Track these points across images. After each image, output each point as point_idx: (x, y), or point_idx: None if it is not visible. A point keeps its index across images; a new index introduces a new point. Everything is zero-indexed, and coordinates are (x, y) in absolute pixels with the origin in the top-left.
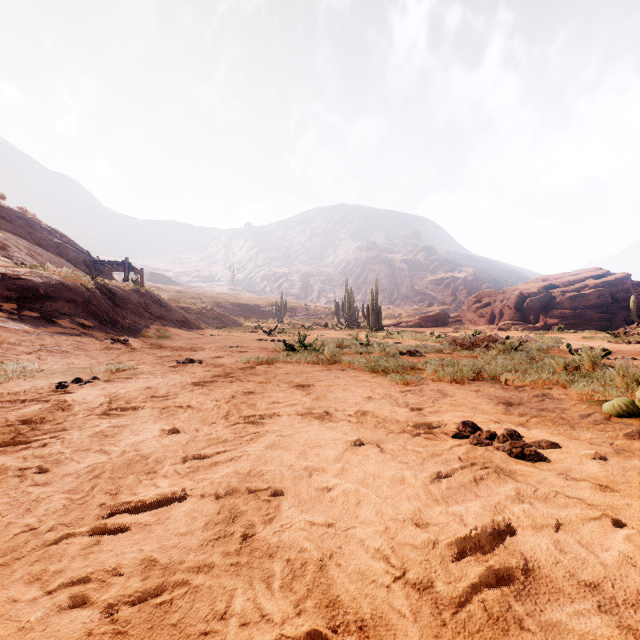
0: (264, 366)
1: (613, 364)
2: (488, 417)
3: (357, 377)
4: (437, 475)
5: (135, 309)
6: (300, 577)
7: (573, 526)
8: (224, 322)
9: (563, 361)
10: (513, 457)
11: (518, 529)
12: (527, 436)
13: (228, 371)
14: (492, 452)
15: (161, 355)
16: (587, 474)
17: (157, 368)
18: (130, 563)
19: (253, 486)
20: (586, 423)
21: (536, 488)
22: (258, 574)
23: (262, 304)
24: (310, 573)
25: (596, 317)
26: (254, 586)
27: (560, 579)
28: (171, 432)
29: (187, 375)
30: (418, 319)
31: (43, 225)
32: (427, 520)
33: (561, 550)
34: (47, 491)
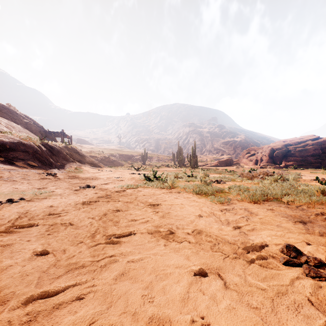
0: (131, 190)
1: None
2: (297, 236)
3: (188, 198)
4: None
5: (64, 156)
6: None
7: None
8: (114, 164)
9: (319, 188)
10: None
11: None
12: None
13: (108, 193)
14: None
15: (73, 182)
16: None
17: (66, 191)
18: None
19: None
20: None
21: None
22: None
23: (135, 154)
24: None
25: (313, 161)
26: None
27: None
28: (41, 253)
29: (82, 196)
30: (216, 162)
31: (19, 113)
32: None
33: None
34: None
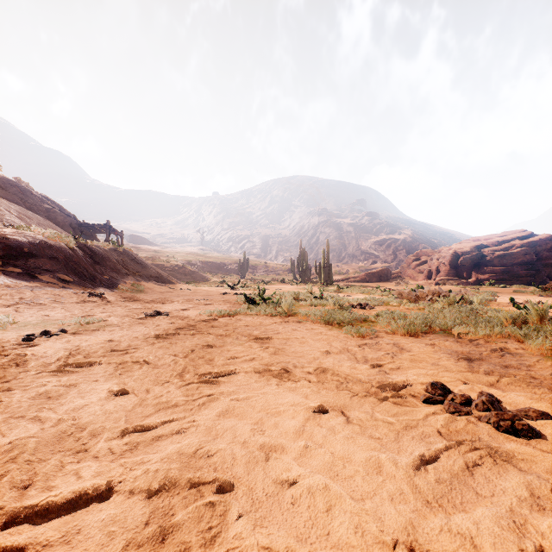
0: (225, 318)
1: None
2: (453, 375)
3: (313, 329)
4: (420, 460)
5: (113, 266)
6: None
7: None
8: (194, 278)
9: (510, 314)
10: (502, 431)
11: None
12: (505, 401)
13: (191, 323)
14: (476, 425)
15: (132, 307)
16: None
17: (125, 320)
18: None
19: (196, 477)
20: None
21: (551, 484)
22: None
23: (227, 262)
24: None
25: (522, 273)
26: None
27: None
28: (119, 393)
29: (152, 327)
30: (364, 275)
31: (35, 193)
32: (426, 545)
33: None
34: None
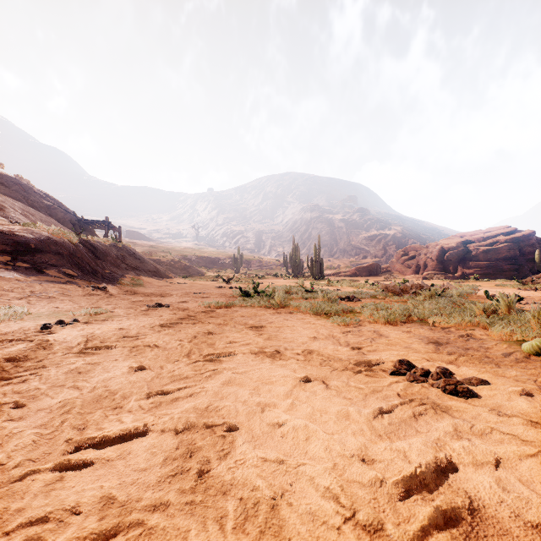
0: (223, 310)
1: (525, 308)
2: (420, 355)
3: (303, 319)
4: (379, 411)
5: (113, 261)
6: (252, 517)
7: (512, 463)
8: (190, 272)
9: (482, 305)
10: (447, 393)
11: (460, 466)
12: (457, 373)
13: (191, 314)
14: (428, 389)
15: (134, 300)
16: (517, 410)
17: (130, 311)
18: (89, 501)
19: (210, 421)
20: (509, 361)
21: (472, 424)
22: (212, 514)
23: (222, 257)
24: (262, 513)
25: (506, 268)
26: (207, 527)
27: (506, 520)
28: (138, 369)
29: (156, 317)
30: (354, 269)
31: (36, 190)
32: (373, 456)
33: (504, 488)
34: (20, 426)
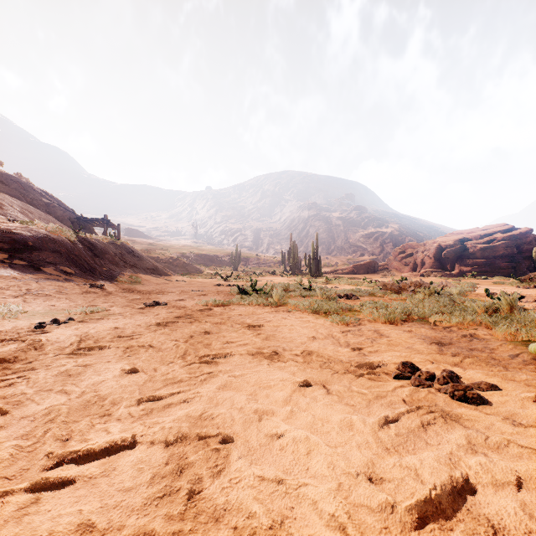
0: (220, 308)
1: (526, 306)
2: (424, 357)
3: (302, 318)
4: (385, 420)
5: (111, 258)
6: None
7: (535, 483)
8: (188, 270)
9: (483, 304)
10: (456, 400)
11: (478, 487)
12: (464, 377)
13: (188, 312)
14: (435, 394)
15: (132, 298)
16: (533, 419)
17: (127, 310)
18: (64, 530)
19: (203, 432)
20: (516, 363)
21: (486, 436)
22: None
23: (220, 254)
24: None
25: (503, 265)
26: None
27: None
28: (131, 372)
29: (152, 316)
30: (352, 267)
31: (35, 188)
32: (381, 475)
33: (531, 516)
34: None
